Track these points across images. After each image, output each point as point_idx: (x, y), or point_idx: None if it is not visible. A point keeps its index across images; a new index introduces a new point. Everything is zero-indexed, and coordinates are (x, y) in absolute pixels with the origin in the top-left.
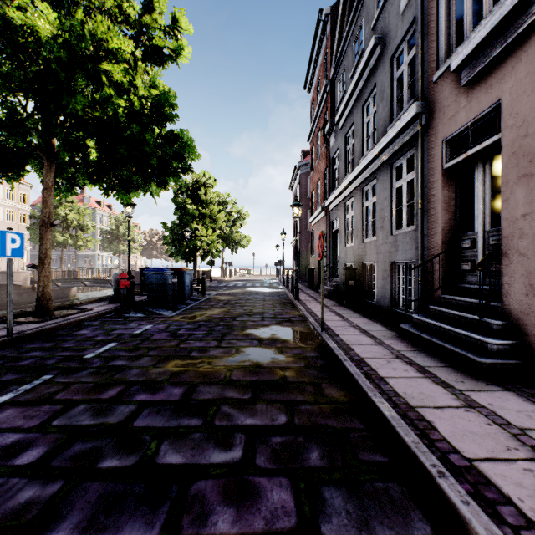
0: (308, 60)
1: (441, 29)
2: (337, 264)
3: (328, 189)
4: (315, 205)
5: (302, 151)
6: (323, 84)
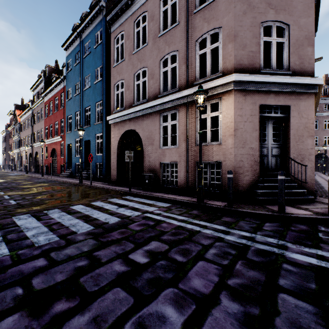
0: (8, 112)
1: (21, 143)
2: (15, 164)
3: (13, 148)
4: (11, 148)
5: (7, 124)
6: (12, 125)
